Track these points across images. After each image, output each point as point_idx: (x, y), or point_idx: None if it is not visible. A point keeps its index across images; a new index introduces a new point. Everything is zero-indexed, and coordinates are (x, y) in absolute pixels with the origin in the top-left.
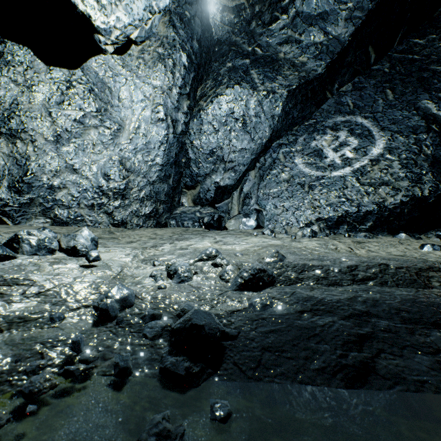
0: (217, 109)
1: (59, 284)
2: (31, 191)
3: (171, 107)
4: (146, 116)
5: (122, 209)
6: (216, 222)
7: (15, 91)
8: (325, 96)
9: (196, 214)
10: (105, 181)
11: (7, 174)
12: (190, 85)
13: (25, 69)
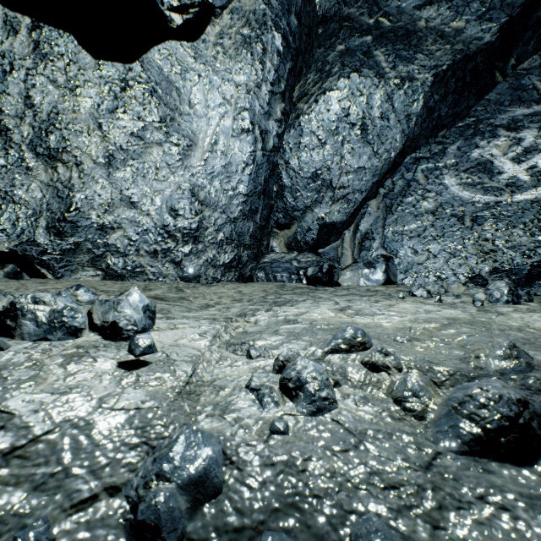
0: (324, 112)
1: (63, 422)
2: (76, 233)
3: (260, 112)
4: (226, 127)
5: (194, 256)
6: (326, 275)
7: (55, 95)
8: (493, 80)
9: (293, 263)
10: (172, 218)
11: (45, 210)
12: (285, 79)
13: (67, 64)
